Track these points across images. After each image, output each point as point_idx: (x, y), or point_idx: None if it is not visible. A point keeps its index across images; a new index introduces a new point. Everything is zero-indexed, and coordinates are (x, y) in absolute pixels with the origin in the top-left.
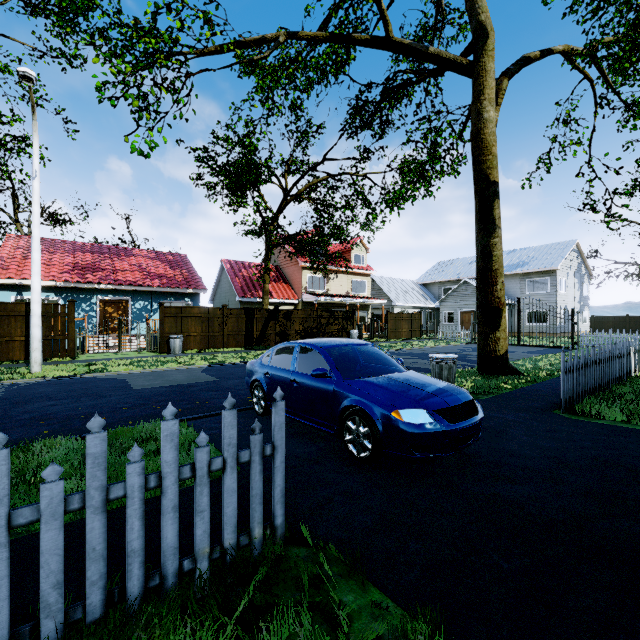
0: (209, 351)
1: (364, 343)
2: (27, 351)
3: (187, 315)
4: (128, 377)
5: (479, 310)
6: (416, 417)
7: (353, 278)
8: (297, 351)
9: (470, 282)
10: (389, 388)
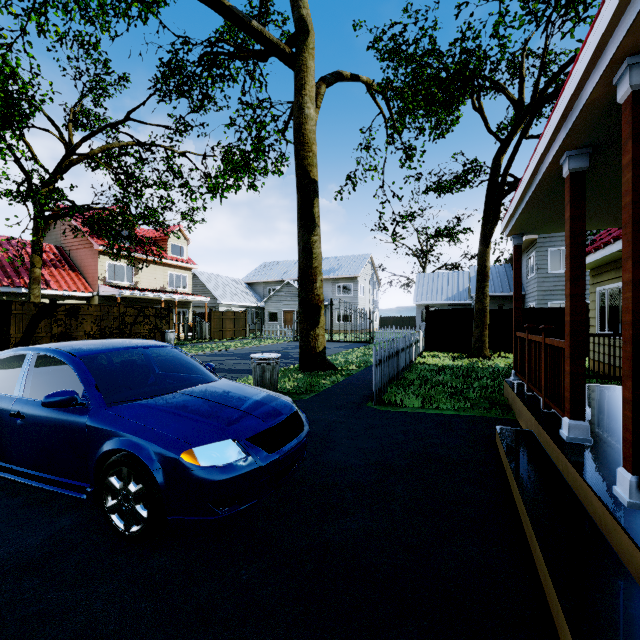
0: None
1: (157, 345)
2: None
3: None
4: None
5: (301, 307)
6: (220, 455)
7: (171, 271)
8: (29, 363)
9: (292, 283)
10: (183, 412)
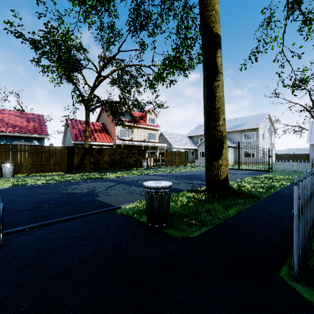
0: (35, 175)
1: None
2: None
3: (19, 150)
4: None
5: (206, 142)
6: None
7: (148, 131)
8: None
9: None
10: None
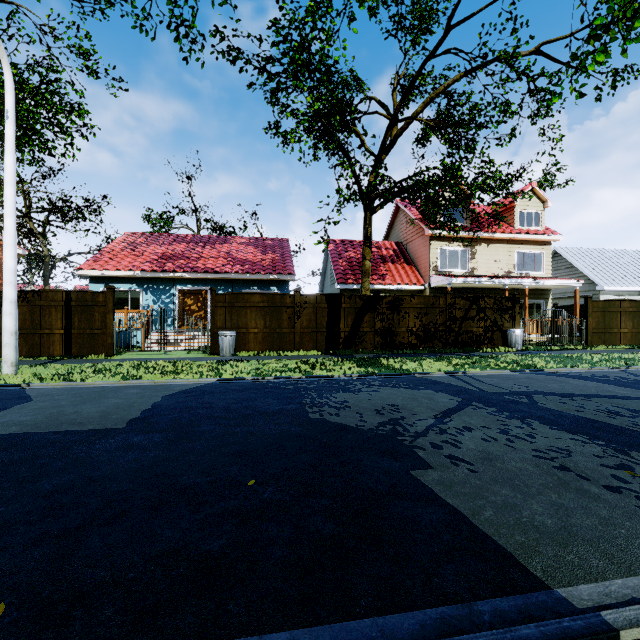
0: (270, 354)
1: None
2: (67, 346)
3: (245, 304)
4: (48, 396)
5: None
6: None
7: (518, 249)
8: None
9: None
10: None
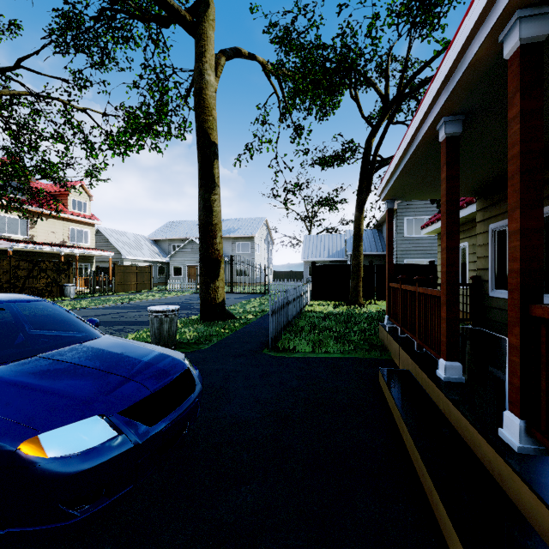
0: None
1: (22, 299)
2: None
3: None
4: None
5: (202, 261)
6: (80, 438)
7: (72, 226)
8: None
9: (196, 241)
10: (36, 383)
